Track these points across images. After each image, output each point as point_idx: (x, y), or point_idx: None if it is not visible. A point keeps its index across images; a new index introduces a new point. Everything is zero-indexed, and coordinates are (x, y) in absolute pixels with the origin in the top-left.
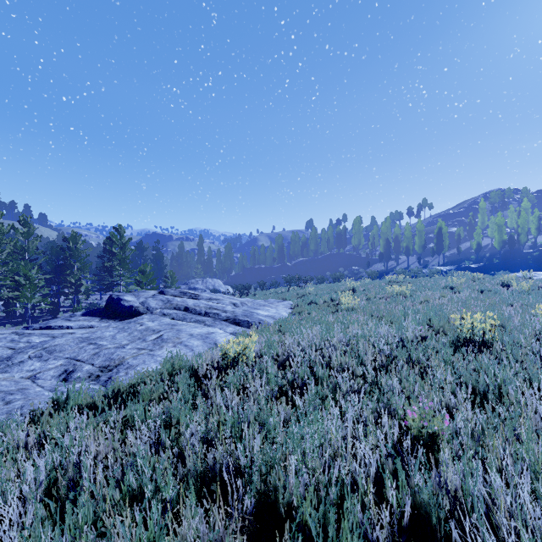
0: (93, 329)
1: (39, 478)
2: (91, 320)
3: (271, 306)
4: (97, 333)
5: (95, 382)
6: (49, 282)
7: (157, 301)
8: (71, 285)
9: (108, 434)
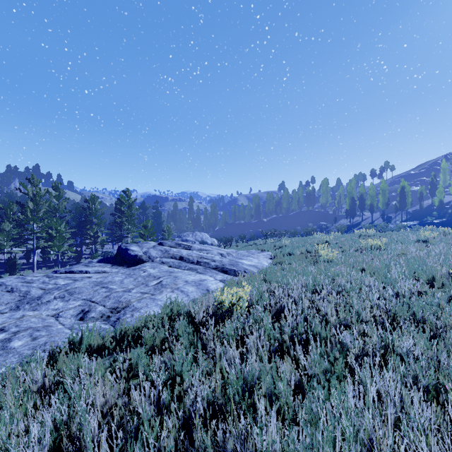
0: (105, 274)
1: (44, 437)
2: (104, 266)
3: (253, 257)
4: (109, 278)
5: (106, 322)
6: (74, 234)
7: (157, 251)
8: (90, 237)
9: (114, 385)
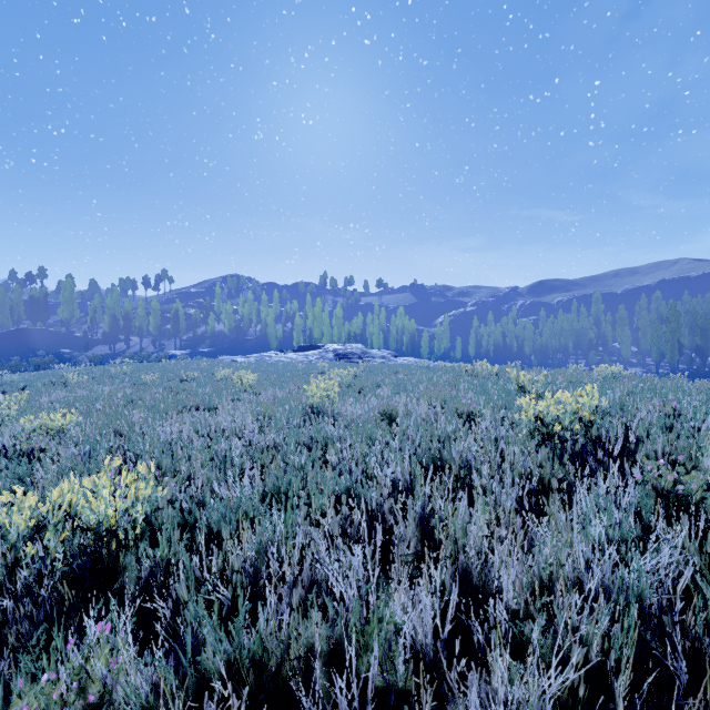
0: None
1: None
2: None
3: None
4: None
5: None
6: None
7: None
8: None
9: None
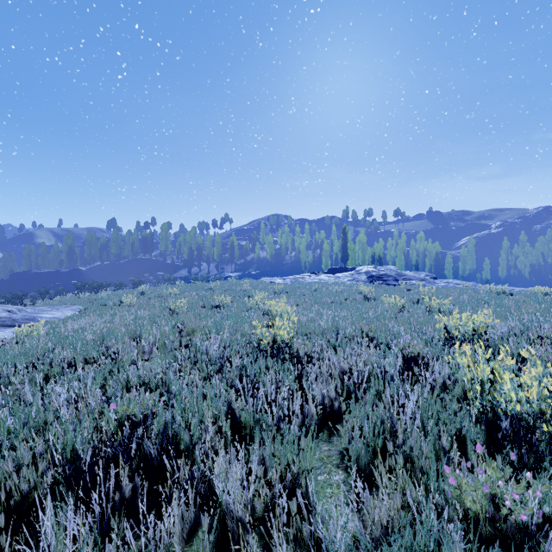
0: None
1: None
2: None
3: (56, 311)
4: None
5: None
6: None
7: None
8: None
9: None
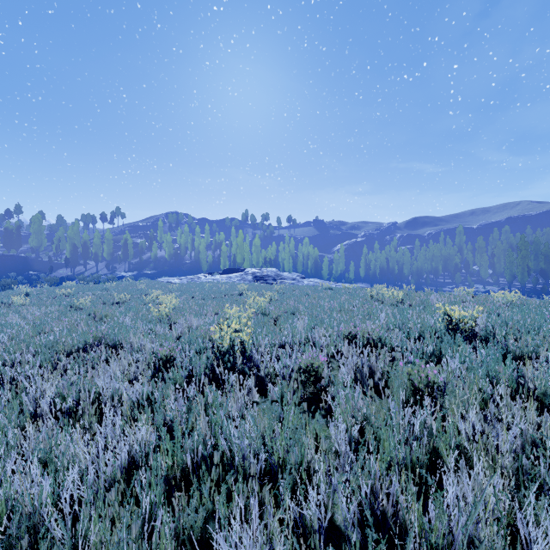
0: None
1: None
2: None
3: None
4: None
5: None
6: None
7: None
8: None
9: None
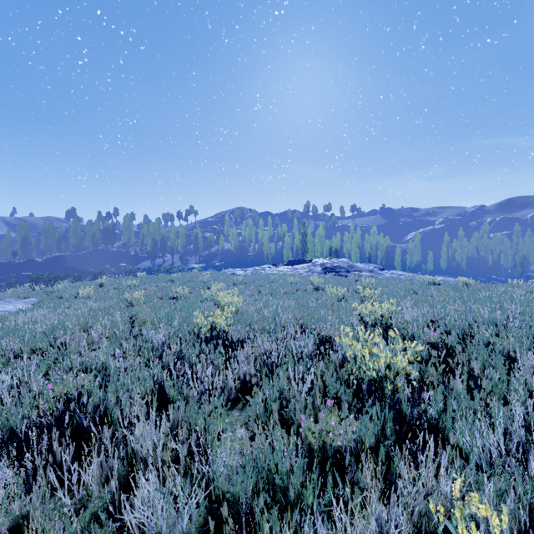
0: None
1: None
2: None
3: (8, 304)
4: None
5: None
6: None
7: None
8: None
9: None
